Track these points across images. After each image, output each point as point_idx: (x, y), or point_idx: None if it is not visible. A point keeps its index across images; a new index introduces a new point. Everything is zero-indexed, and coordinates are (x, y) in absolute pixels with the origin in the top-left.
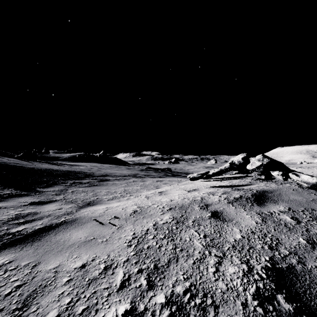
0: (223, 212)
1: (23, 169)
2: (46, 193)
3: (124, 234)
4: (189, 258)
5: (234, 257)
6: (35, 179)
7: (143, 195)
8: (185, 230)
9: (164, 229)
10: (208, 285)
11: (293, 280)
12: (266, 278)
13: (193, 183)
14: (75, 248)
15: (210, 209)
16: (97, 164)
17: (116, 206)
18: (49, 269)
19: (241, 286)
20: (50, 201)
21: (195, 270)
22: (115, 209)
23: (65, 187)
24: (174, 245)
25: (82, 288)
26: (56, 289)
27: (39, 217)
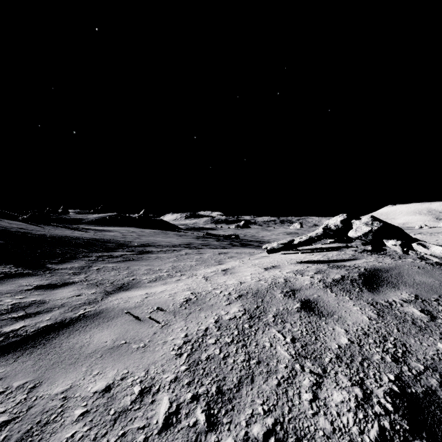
0: (318, 301)
1: (28, 237)
2: (60, 271)
3: (171, 335)
4: (271, 377)
5: (339, 375)
6: (46, 251)
7: (200, 274)
8: (264, 330)
9: (232, 327)
10: (303, 423)
11: (436, 415)
12: (394, 412)
13: (272, 257)
14: (97, 359)
15: (299, 297)
16: (136, 229)
17: (160, 292)
18: (54, 393)
19: (355, 425)
20: (65, 284)
21: (281, 397)
22: (158, 297)
23: (88, 262)
24: (247, 354)
25: (104, 426)
26: (63, 428)
27: (47, 308)
